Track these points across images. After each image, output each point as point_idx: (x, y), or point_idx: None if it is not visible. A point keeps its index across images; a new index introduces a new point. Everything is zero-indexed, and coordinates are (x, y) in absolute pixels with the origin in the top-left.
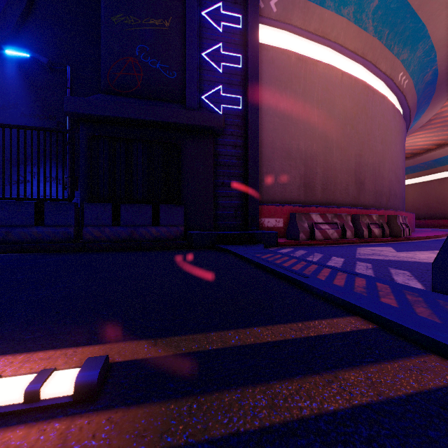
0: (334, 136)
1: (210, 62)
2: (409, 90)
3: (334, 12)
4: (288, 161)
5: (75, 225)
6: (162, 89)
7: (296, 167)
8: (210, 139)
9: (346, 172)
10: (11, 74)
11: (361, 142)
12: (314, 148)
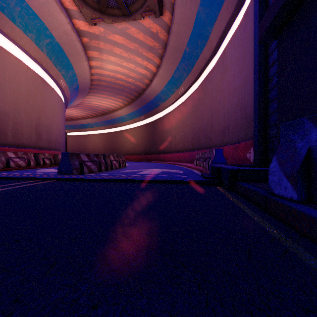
0: (22, 104)
1: None
2: (66, 89)
3: (22, 31)
4: None
5: None
6: None
7: None
8: None
9: (30, 127)
10: None
11: (40, 111)
12: (7, 108)
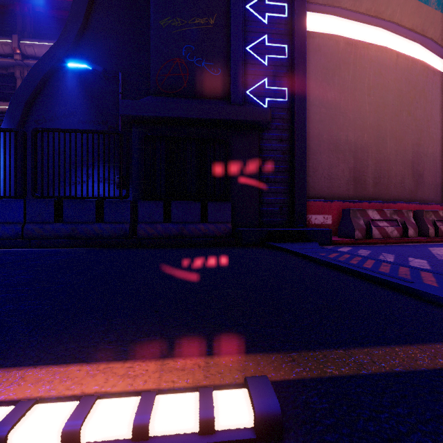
0: (387, 125)
1: (254, 56)
2: None
3: None
4: (335, 154)
5: (130, 221)
6: (206, 87)
7: (345, 160)
8: (255, 134)
9: (401, 164)
10: (70, 85)
11: (419, 129)
12: (365, 139)
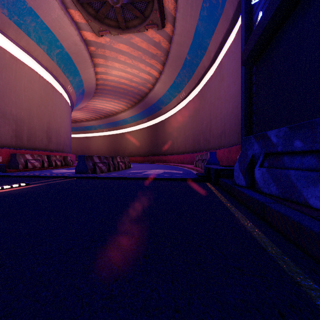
0: (35, 110)
1: None
2: (73, 94)
3: (36, 43)
4: (3, 119)
5: None
6: None
7: (10, 124)
8: None
9: (42, 131)
10: None
11: (50, 116)
12: (22, 114)
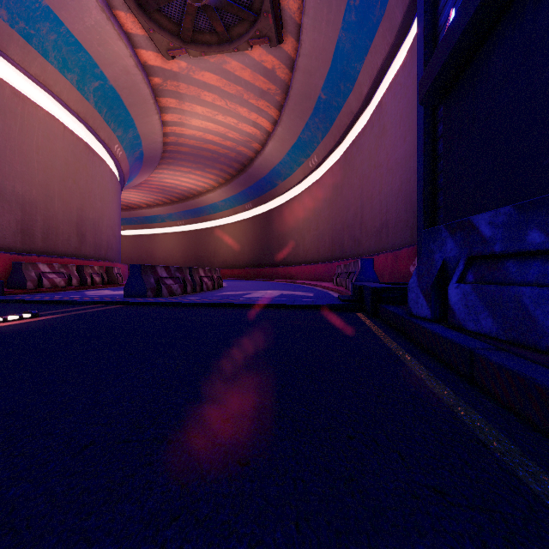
0: (56, 187)
1: None
2: (123, 160)
3: (58, 70)
4: (0, 202)
5: None
6: None
7: (11, 211)
8: None
9: (68, 224)
10: None
11: (83, 197)
12: (34, 194)
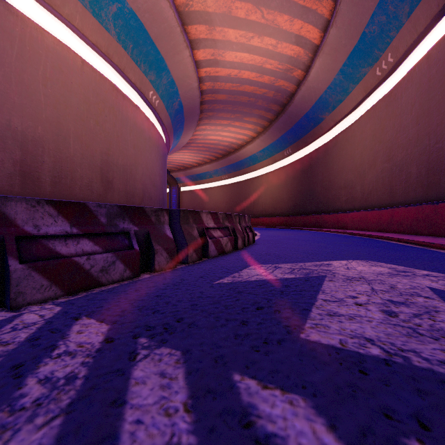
0: (71, 126)
1: None
2: (161, 110)
3: None
4: None
5: None
6: None
7: (5, 149)
8: None
9: (89, 168)
10: None
11: (109, 141)
12: (40, 132)
